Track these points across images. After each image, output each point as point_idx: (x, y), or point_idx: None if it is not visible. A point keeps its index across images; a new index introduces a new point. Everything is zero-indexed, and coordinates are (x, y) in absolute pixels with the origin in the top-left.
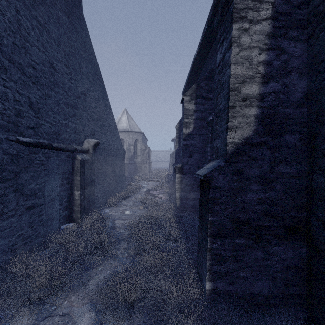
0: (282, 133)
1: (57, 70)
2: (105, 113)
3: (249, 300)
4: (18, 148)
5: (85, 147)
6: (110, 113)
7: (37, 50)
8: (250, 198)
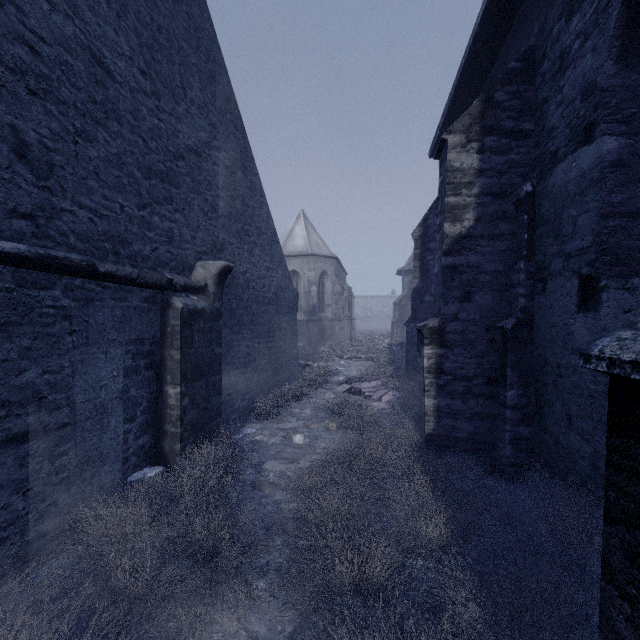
0: None
1: (114, 78)
2: (251, 204)
3: None
4: None
5: (197, 279)
6: (262, 205)
7: (47, 5)
8: None
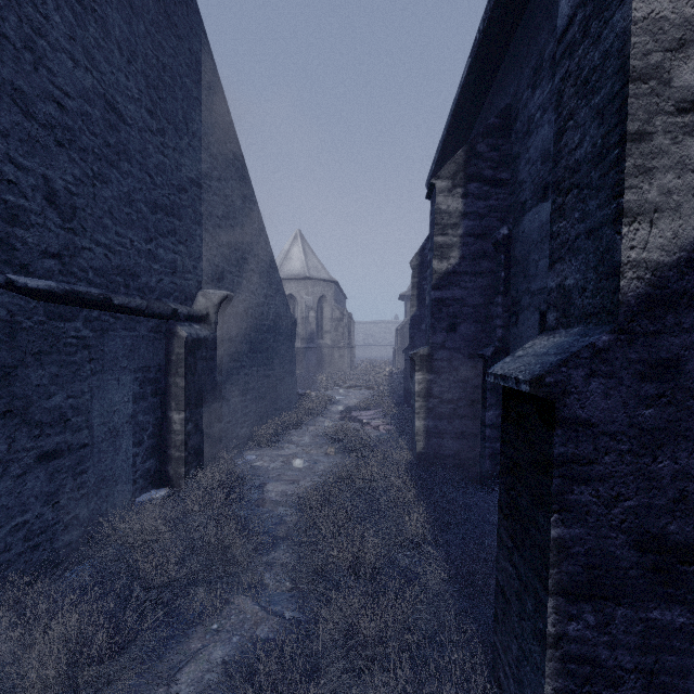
0: None
1: (125, 120)
2: (249, 232)
3: None
4: (12, 304)
5: (199, 308)
6: (260, 233)
7: (71, 63)
8: None
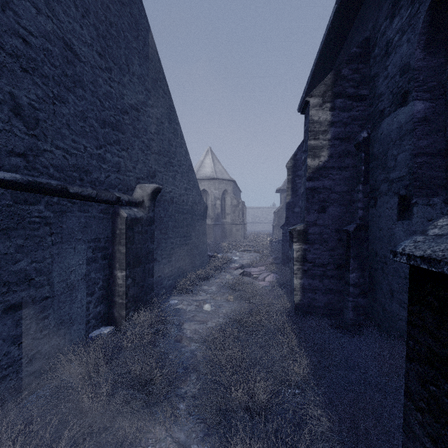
0: None
1: (80, 58)
2: (174, 144)
3: None
4: None
5: (137, 197)
6: (182, 145)
7: (34, 10)
8: None
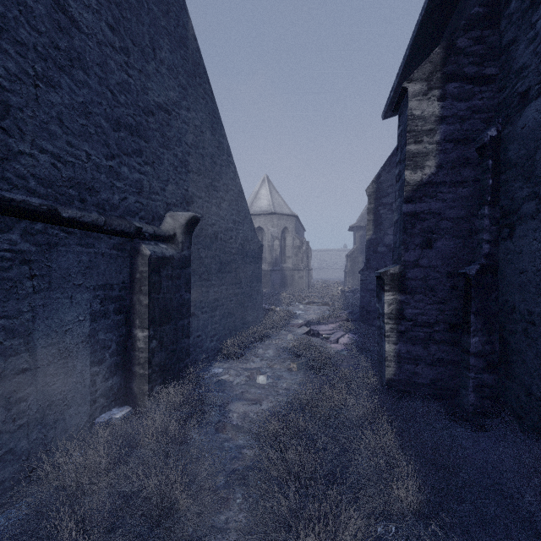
0: None
1: (80, 28)
2: (219, 162)
3: None
4: None
5: (166, 228)
6: (229, 164)
7: None
8: None
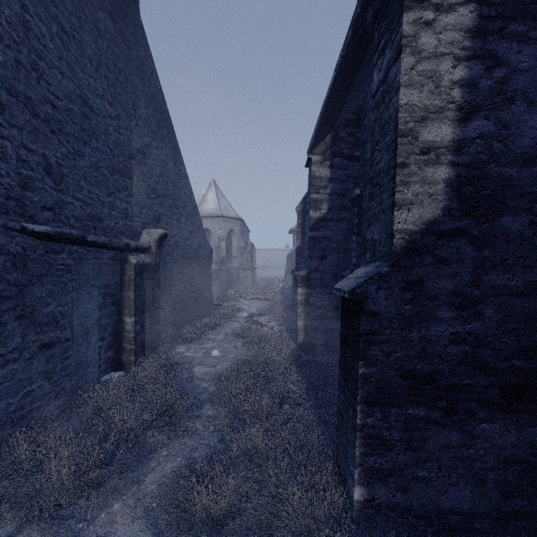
0: (495, 213)
1: (94, 111)
2: (179, 185)
3: (434, 522)
4: (24, 243)
5: (144, 242)
6: (186, 185)
7: (60, 75)
8: (436, 333)
